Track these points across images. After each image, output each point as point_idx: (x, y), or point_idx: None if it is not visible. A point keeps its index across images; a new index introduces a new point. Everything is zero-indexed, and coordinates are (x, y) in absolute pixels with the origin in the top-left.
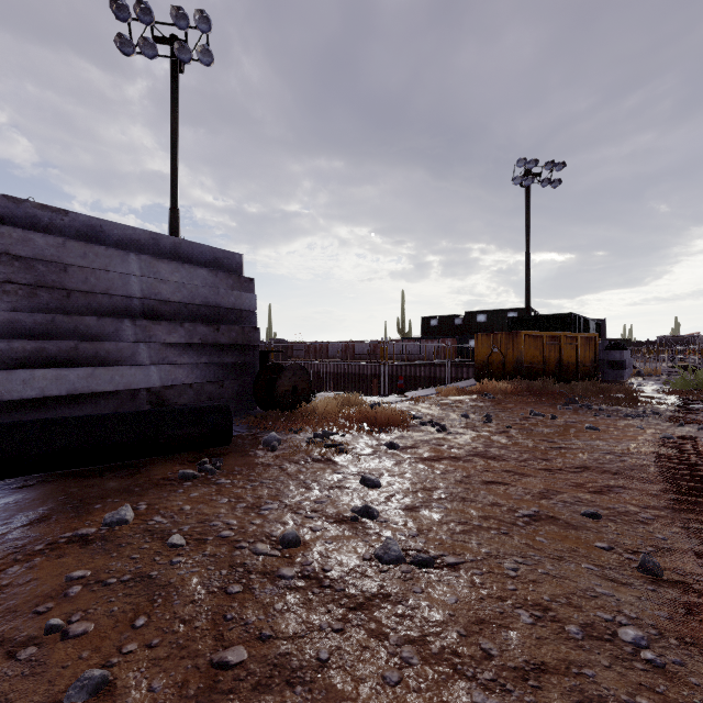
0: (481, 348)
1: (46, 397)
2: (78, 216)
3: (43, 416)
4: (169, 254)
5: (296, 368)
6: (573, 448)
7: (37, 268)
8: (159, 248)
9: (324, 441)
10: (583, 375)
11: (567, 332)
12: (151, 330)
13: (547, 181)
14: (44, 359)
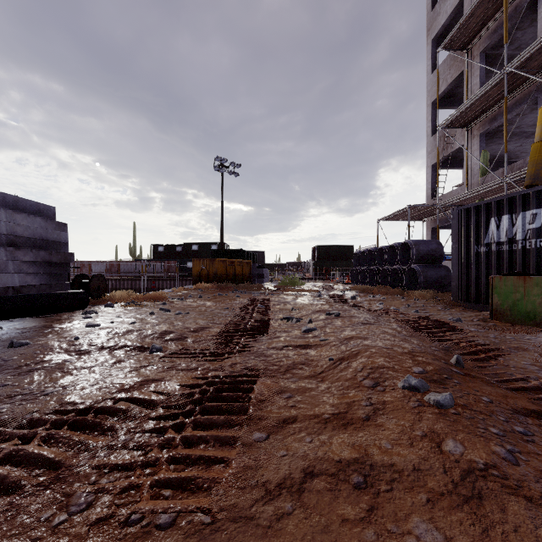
0: (196, 267)
1: None
2: None
3: None
4: (12, 206)
5: (99, 276)
6: (229, 300)
7: None
8: (6, 202)
9: (135, 303)
10: (245, 280)
11: (238, 259)
12: (15, 253)
13: (232, 172)
14: None
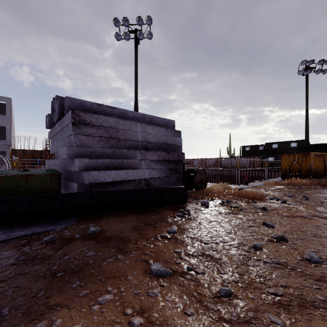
0: (285, 162)
1: (113, 181)
2: (119, 109)
3: (113, 189)
4: (148, 122)
5: (201, 171)
6: None
7: (110, 131)
8: (145, 120)
9: (230, 204)
10: None
11: None
12: (145, 154)
13: (319, 71)
14: (113, 166)
